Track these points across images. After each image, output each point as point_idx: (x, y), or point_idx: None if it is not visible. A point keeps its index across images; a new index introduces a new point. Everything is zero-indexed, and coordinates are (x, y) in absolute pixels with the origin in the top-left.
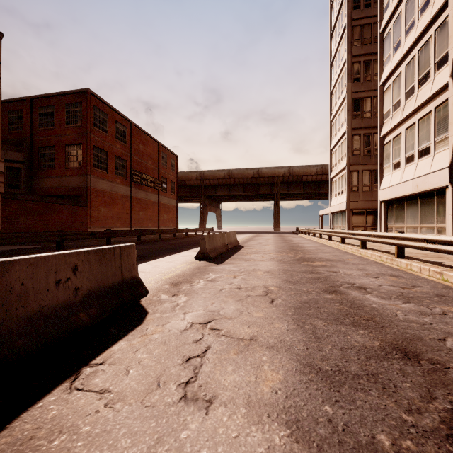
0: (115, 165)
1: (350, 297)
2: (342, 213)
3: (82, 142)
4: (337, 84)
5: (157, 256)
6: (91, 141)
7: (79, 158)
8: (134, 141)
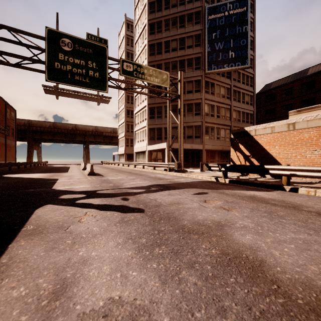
0: None
1: (124, 171)
2: (123, 155)
3: None
4: (121, 99)
5: (65, 170)
6: None
7: None
8: None
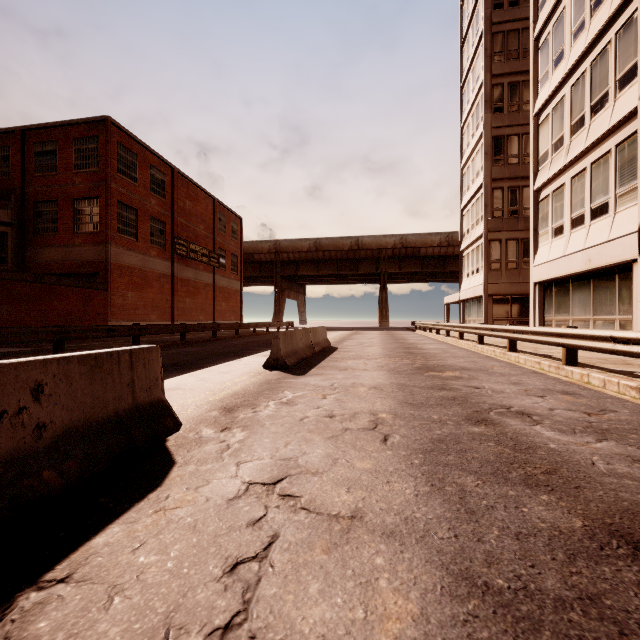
0: (148, 230)
1: (510, 431)
2: (478, 300)
3: (99, 195)
4: (471, 116)
5: (207, 364)
6: (113, 194)
7: (95, 218)
8: (177, 196)
